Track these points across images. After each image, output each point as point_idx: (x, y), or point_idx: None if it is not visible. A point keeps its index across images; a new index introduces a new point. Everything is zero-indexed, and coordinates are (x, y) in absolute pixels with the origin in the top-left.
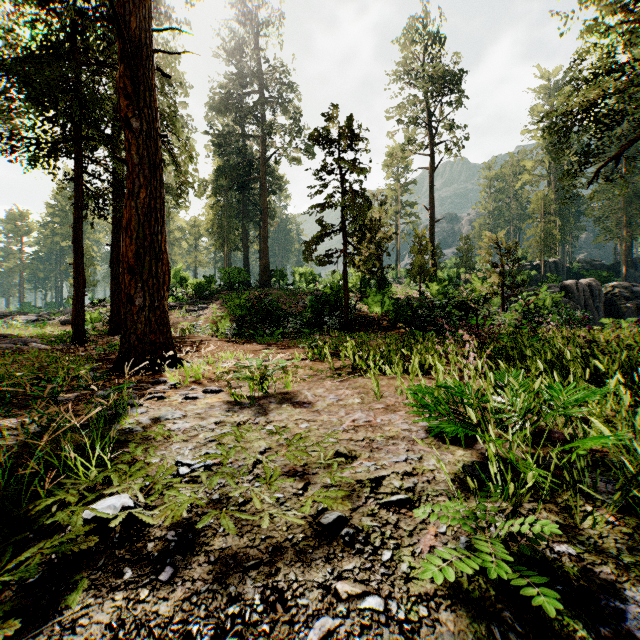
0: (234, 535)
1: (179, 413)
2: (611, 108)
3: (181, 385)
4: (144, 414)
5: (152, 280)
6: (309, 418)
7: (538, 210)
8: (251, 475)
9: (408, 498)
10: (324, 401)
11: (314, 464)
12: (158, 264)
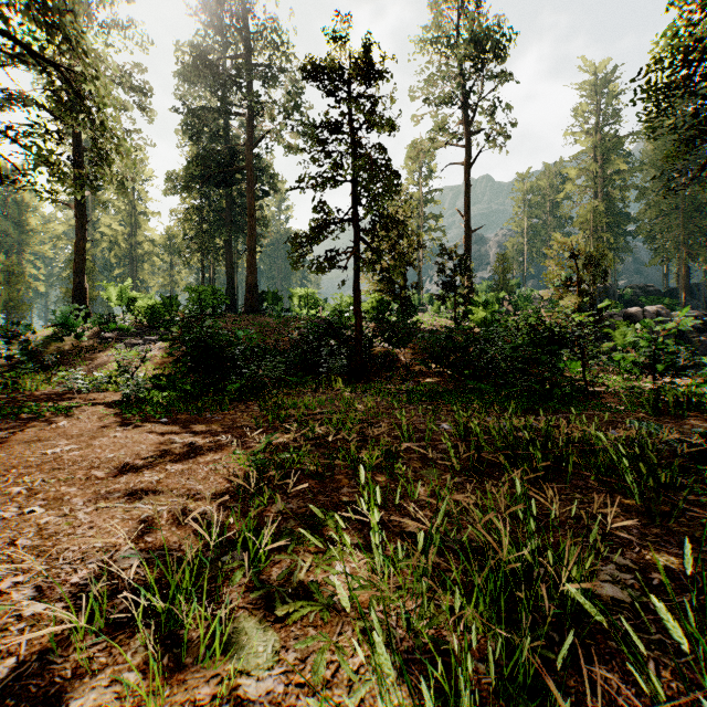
0: None
1: None
2: None
3: None
4: None
5: None
6: None
7: (586, 225)
8: None
9: None
10: None
11: None
12: None
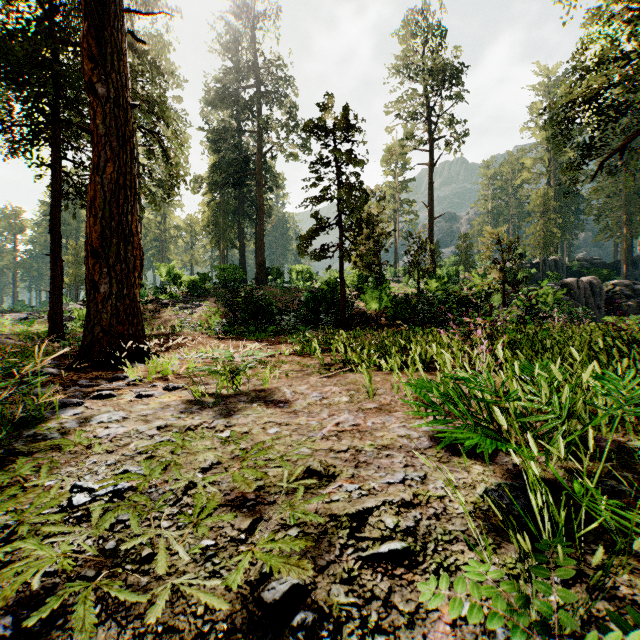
0: (112, 624)
1: (119, 415)
2: (615, 99)
3: (143, 381)
4: (77, 416)
5: (120, 265)
6: (282, 421)
7: (538, 208)
8: (177, 506)
9: (407, 548)
10: (305, 400)
11: (274, 487)
12: (127, 247)
